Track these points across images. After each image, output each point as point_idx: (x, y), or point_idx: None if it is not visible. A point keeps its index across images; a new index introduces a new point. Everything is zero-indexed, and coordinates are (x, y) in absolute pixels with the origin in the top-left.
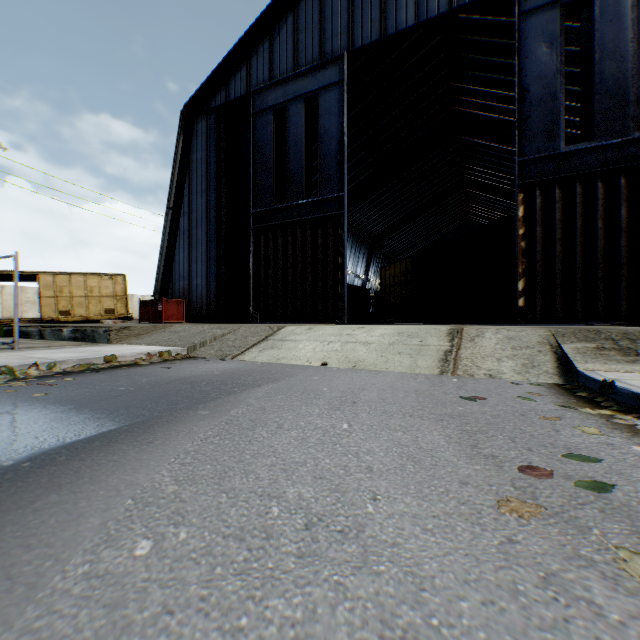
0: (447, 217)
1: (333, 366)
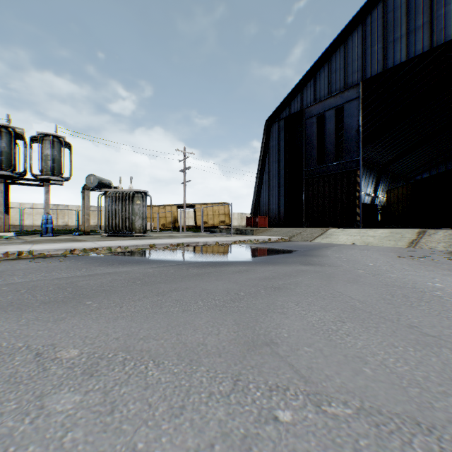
0: None
1: (357, 244)
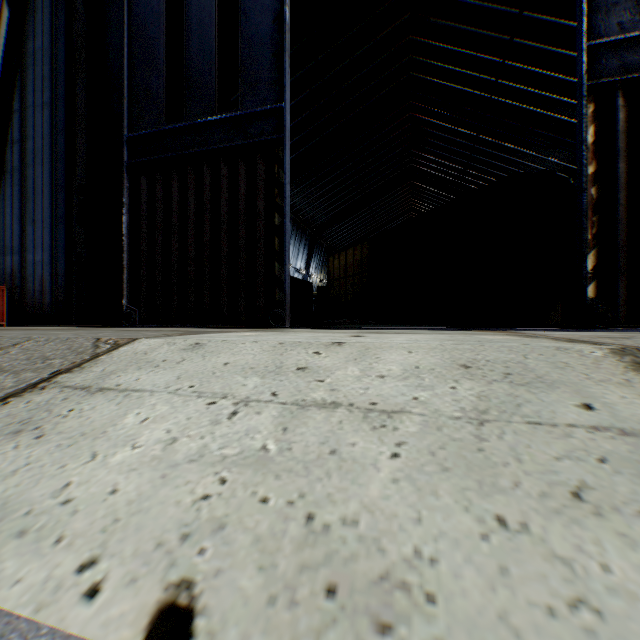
0: (391, 212)
1: None
